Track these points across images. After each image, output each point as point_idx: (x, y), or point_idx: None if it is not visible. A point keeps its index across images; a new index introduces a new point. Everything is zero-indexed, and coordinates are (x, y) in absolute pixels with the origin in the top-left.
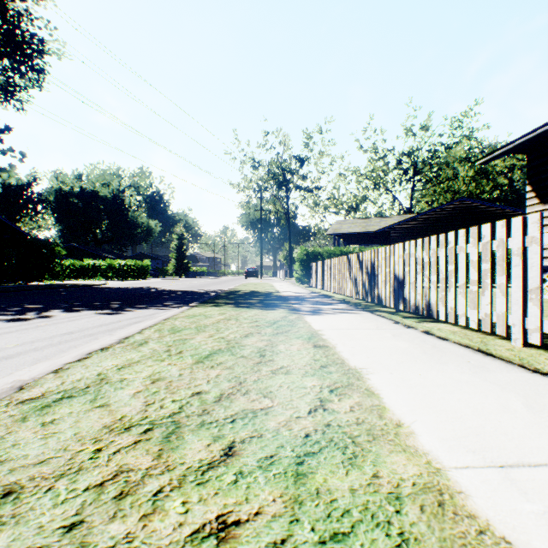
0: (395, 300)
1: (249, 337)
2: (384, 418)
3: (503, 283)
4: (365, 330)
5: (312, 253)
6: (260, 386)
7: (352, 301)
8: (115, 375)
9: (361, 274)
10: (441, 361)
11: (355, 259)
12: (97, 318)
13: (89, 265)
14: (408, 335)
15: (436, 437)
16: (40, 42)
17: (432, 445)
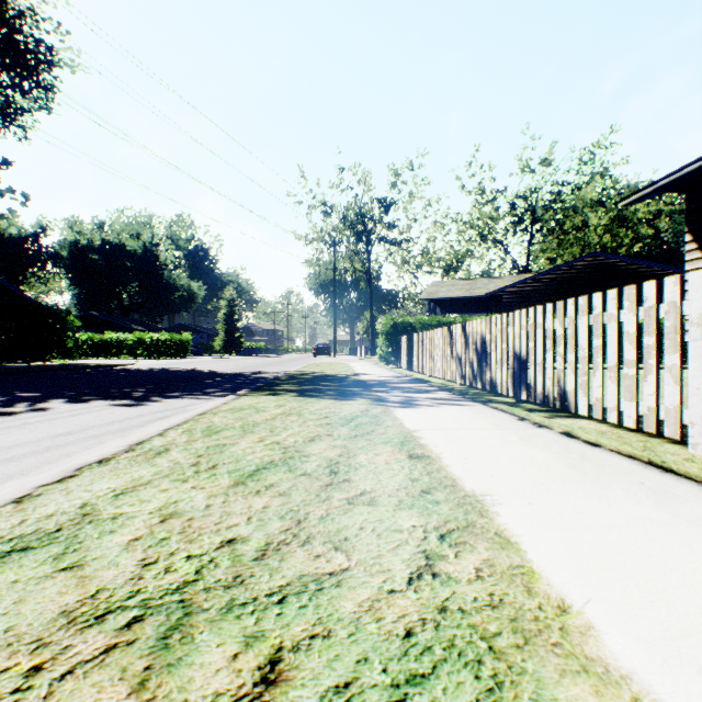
0: (514, 387)
1: (316, 442)
2: (536, 593)
3: (676, 365)
4: (479, 430)
5: (400, 323)
6: (330, 528)
7: (455, 388)
8: (107, 507)
9: (468, 351)
10: (600, 482)
11: (459, 332)
12: (109, 411)
13: (112, 340)
14: (541, 438)
15: (634, 639)
16: (48, 50)
17: (633, 657)
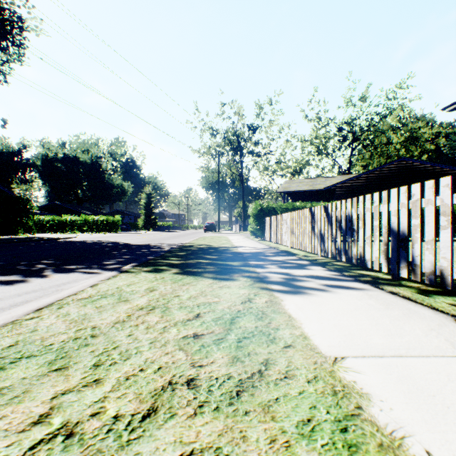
0: (390, 264)
1: (154, 429)
2: None
3: None
4: (441, 359)
5: (266, 208)
6: None
7: (319, 260)
8: None
9: (330, 228)
10: None
11: (321, 212)
12: None
13: (66, 220)
14: None
15: None
16: (19, 19)
17: None
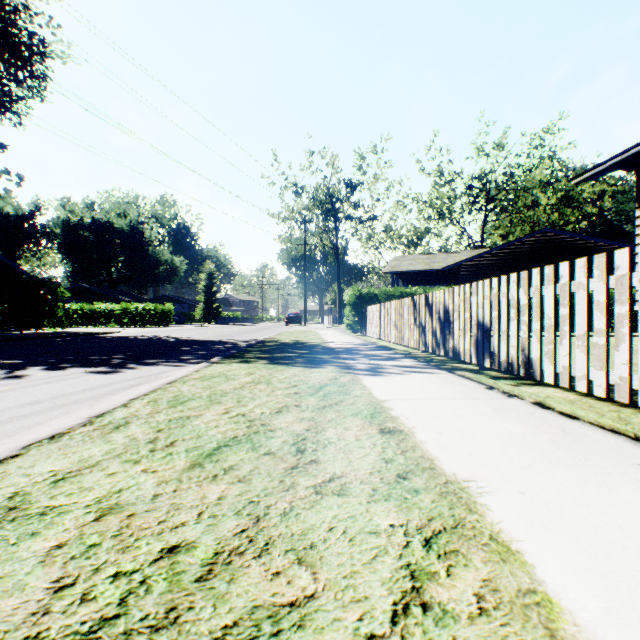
0: (478, 355)
1: (283, 414)
2: None
3: None
4: (449, 400)
5: (366, 294)
6: (293, 529)
7: (419, 355)
8: (39, 498)
9: (431, 320)
10: (593, 464)
11: (423, 302)
12: (84, 378)
13: (100, 310)
14: (515, 409)
15: None
16: (41, 43)
17: None
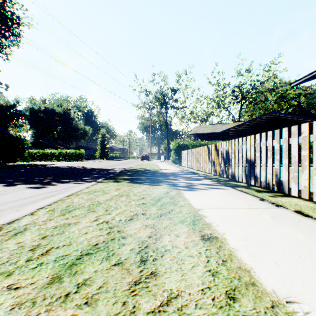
0: (246, 177)
1: (133, 221)
2: None
3: None
4: (240, 209)
5: (182, 144)
6: None
7: (211, 177)
8: None
9: (218, 158)
10: None
11: (213, 148)
12: (23, 191)
13: (48, 153)
14: (286, 217)
15: None
16: (17, 18)
17: None
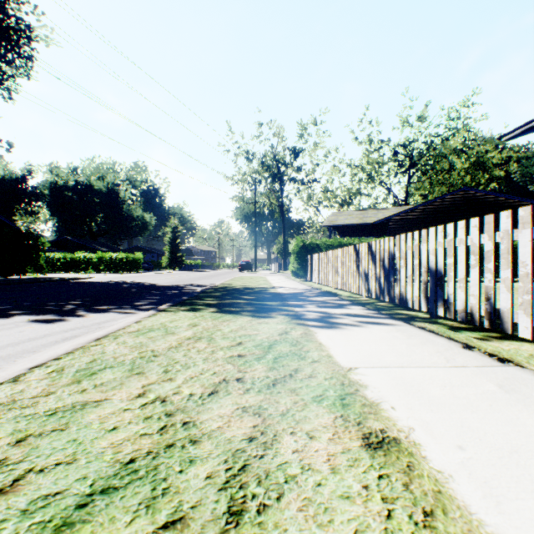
0: (429, 303)
1: (218, 398)
2: None
3: None
4: (432, 368)
5: (309, 244)
6: None
7: (363, 301)
8: None
9: (374, 267)
10: None
11: (366, 250)
12: (20, 329)
13: (80, 258)
14: (529, 387)
15: None
16: (27, 28)
17: None
